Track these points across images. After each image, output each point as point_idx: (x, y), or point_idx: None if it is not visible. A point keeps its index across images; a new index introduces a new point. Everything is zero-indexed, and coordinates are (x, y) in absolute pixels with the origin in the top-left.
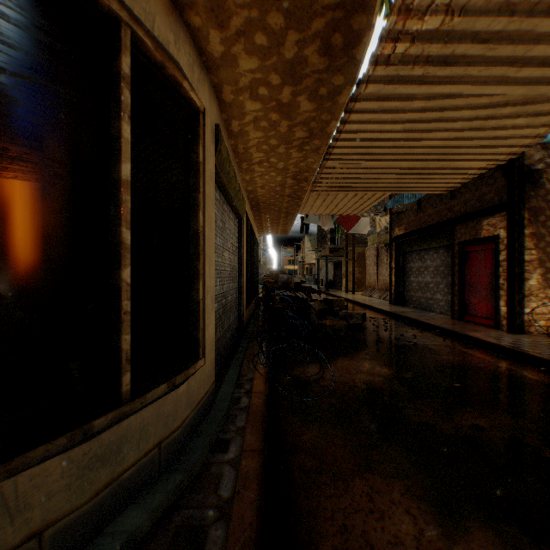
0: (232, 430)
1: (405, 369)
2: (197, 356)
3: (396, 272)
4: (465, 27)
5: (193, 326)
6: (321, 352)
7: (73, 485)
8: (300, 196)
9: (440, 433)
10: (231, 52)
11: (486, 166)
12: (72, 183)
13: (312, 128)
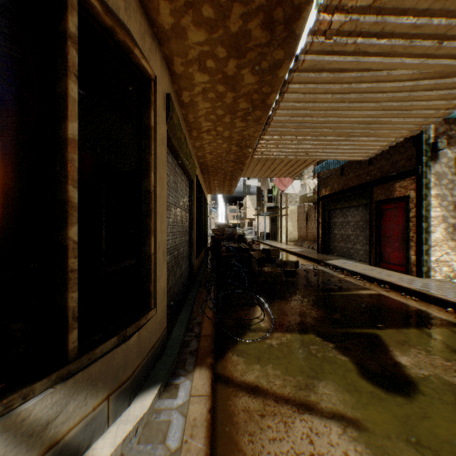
0: (181, 375)
1: (333, 311)
2: (149, 306)
3: (323, 226)
4: (395, 4)
5: (145, 279)
6: (261, 296)
7: (9, 454)
8: (243, 161)
9: (369, 372)
10: (180, 24)
11: (402, 136)
12: (13, 140)
13: (254, 100)
